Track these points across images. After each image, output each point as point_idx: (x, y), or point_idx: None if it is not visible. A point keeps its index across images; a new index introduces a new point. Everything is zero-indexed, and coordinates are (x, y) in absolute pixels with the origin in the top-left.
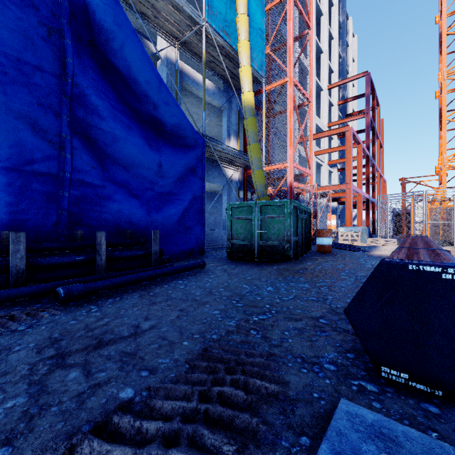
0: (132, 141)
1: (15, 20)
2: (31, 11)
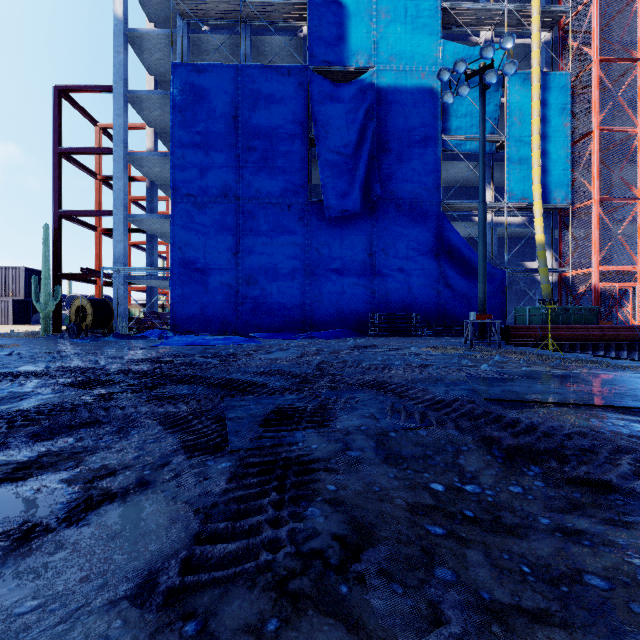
0: (464, 285)
1: (428, 258)
2: (432, 253)
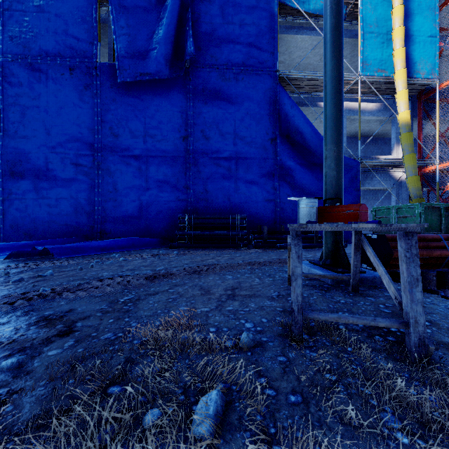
0: (306, 178)
1: (261, 143)
2: (265, 136)
